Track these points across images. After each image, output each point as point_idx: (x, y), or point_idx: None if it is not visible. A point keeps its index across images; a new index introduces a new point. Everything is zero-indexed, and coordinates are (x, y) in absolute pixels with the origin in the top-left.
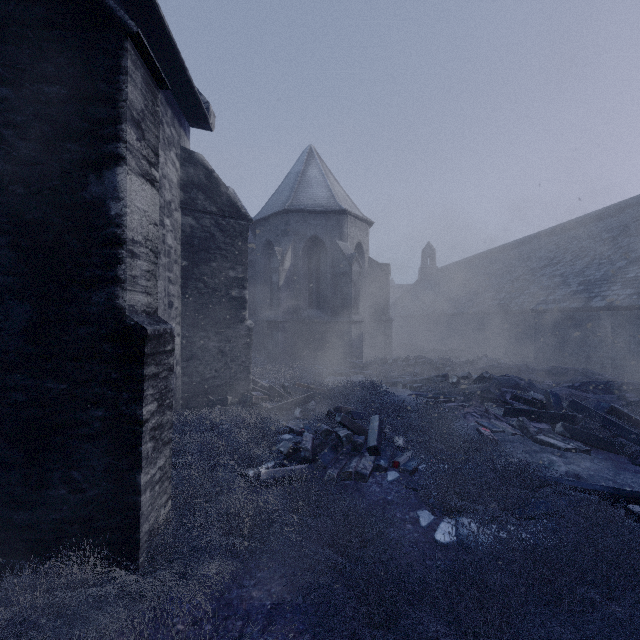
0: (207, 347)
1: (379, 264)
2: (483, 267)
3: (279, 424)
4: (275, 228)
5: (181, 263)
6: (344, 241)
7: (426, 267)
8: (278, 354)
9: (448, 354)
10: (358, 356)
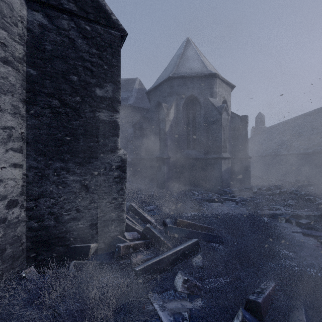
0: (65, 181)
1: (239, 116)
2: (308, 122)
3: (150, 308)
4: (163, 92)
5: (26, 71)
6: (214, 98)
7: (258, 127)
8: (164, 182)
9: (295, 184)
10: (227, 185)
